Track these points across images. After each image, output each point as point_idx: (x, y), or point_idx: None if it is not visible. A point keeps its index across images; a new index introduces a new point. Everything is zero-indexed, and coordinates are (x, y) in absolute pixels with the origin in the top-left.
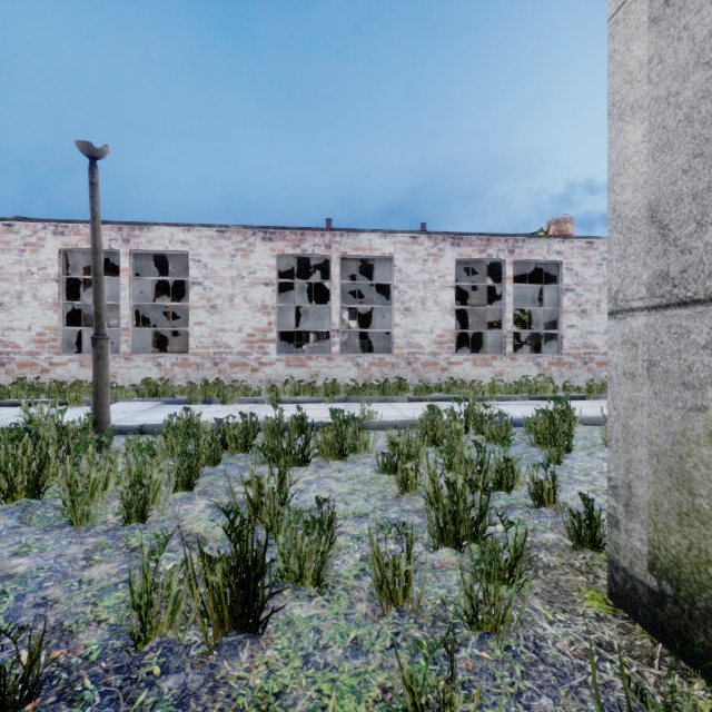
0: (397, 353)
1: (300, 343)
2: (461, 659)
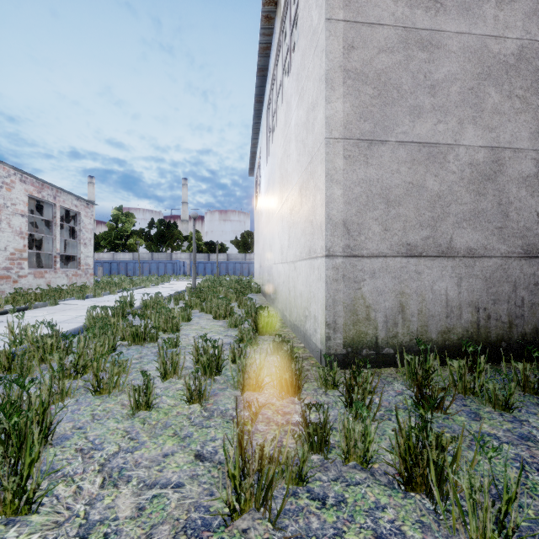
0: None
1: None
2: (384, 404)
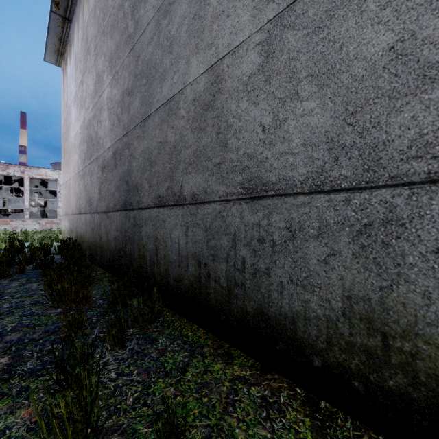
0: (60, 218)
1: (5, 213)
2: None
